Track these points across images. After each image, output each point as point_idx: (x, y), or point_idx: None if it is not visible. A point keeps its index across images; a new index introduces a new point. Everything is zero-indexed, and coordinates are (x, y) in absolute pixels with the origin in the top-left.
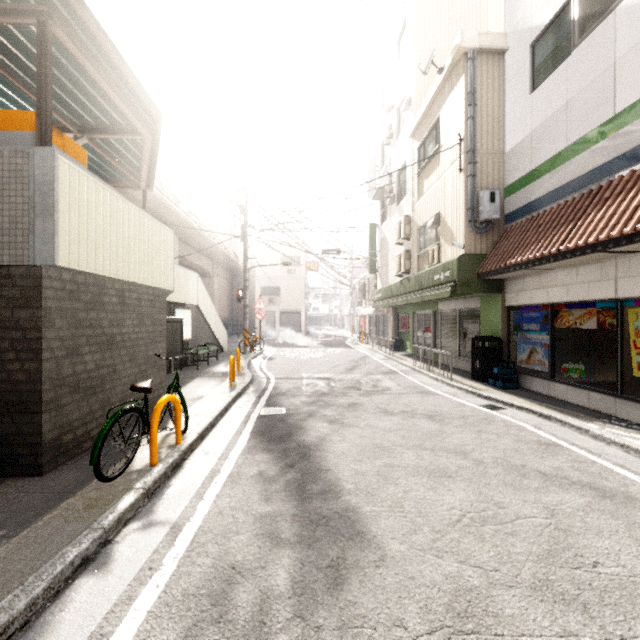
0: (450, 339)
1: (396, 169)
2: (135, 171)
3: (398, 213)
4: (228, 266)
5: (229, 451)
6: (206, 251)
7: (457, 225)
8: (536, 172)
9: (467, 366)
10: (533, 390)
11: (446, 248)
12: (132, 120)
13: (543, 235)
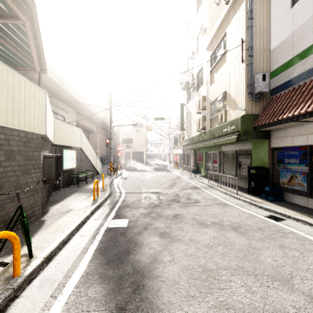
0: (229, 167)
1: (196, 71)
2: (30, 57)
3: (197, 96)
4: (105, 128)
5: (67, 280)
6: (92, 119)
7: (239, 96)
8: (297, 58)
9: (242, 184)
10: (294, 203)
11: (231, 112)
12: (8, 2)
13: (309, 97)
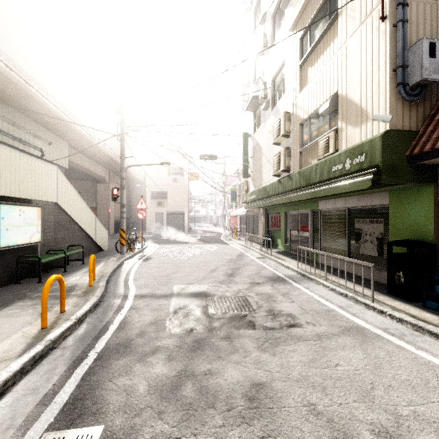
0: (335, 239)
1: (271, 74)
2: None
3: (274, 115)
4: None
5: None
6: (100, 159)
7: (374, 95)
8: None
9: (365, 272)
10: None
11: (350, 131)
12: None
13: None
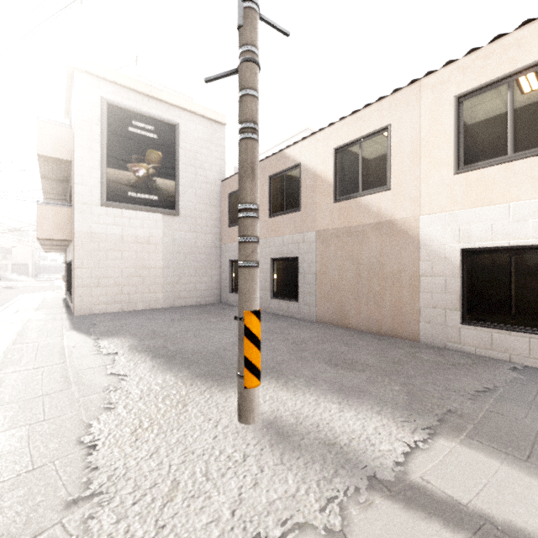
0: None
1: None
2: None
3: None
4: None
5: None
6: None
7: None
8: None
9: None
10: None
11: None
12: None
13: None
